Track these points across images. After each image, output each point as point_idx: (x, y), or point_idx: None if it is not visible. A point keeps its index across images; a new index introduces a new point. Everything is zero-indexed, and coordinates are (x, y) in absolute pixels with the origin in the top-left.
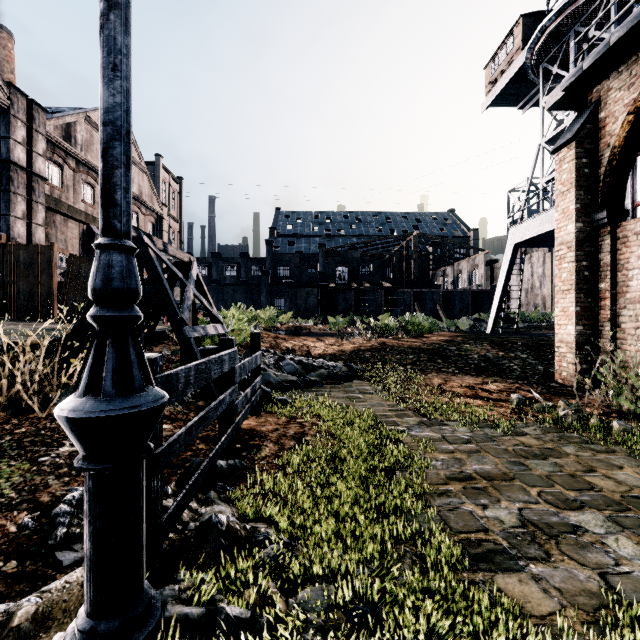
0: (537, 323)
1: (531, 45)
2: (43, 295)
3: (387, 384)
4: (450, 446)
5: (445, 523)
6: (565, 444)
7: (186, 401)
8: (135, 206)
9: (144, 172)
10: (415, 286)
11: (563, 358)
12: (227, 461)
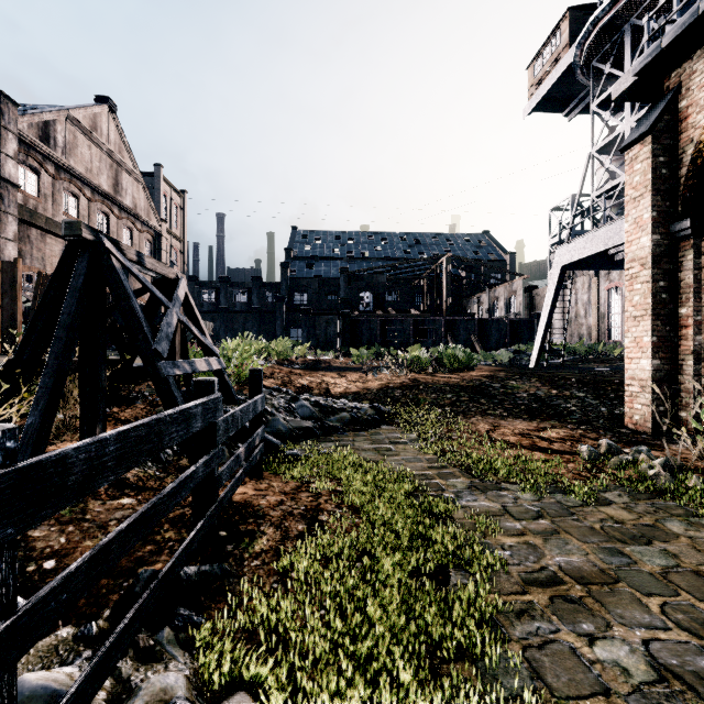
0: (583, 356)
1: (581, 40)
2: (5, 322)
3: (423, 431)
4: (517, 524)
5: (538, 677)
6: (667, 518)
7: (163, 460)
8: (128, 221)
9: (139, 182)
10: (447, 314)
11: (635, 398)
12: (199, 567)
